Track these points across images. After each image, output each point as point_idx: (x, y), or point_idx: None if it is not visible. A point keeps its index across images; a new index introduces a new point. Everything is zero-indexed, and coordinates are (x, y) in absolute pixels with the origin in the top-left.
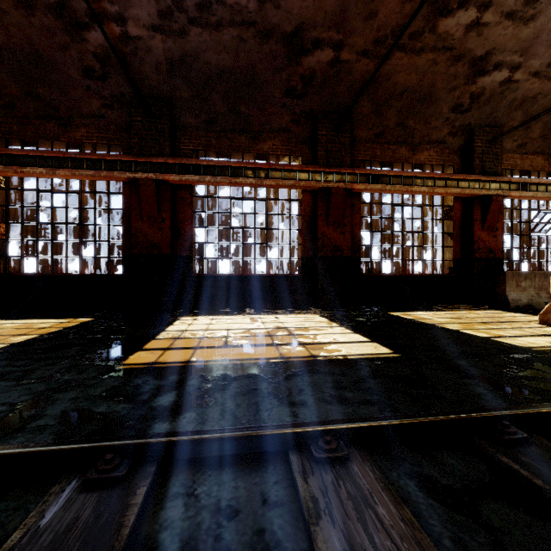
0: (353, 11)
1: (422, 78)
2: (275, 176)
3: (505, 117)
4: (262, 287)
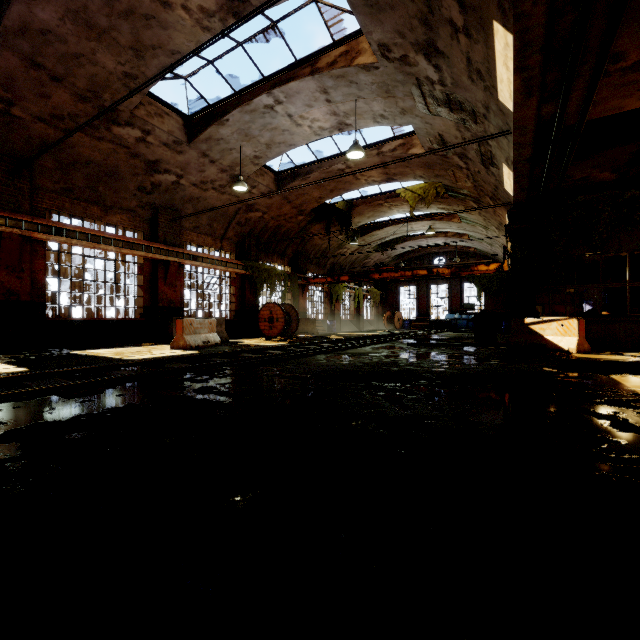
0: (22, 84)
1: (106, 158)
2: None
3: (181, 206)
4: None
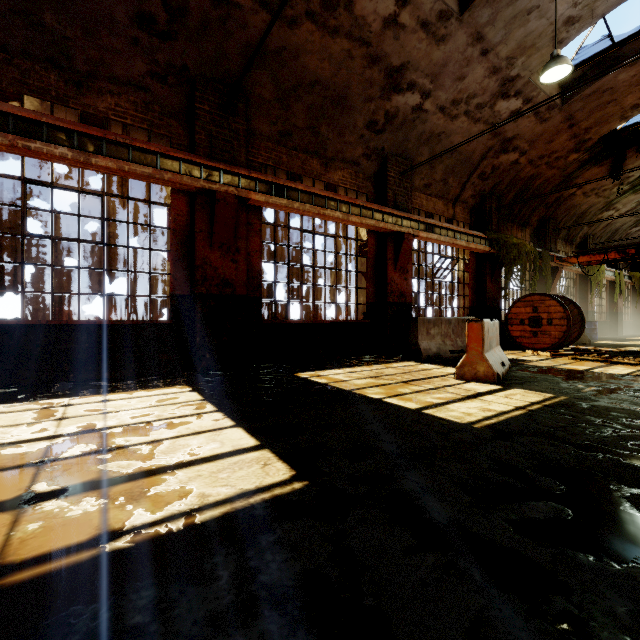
0: None
1: (336, 72)
2: (115, 155)
3: (415, 150)
4: (94, 344)
